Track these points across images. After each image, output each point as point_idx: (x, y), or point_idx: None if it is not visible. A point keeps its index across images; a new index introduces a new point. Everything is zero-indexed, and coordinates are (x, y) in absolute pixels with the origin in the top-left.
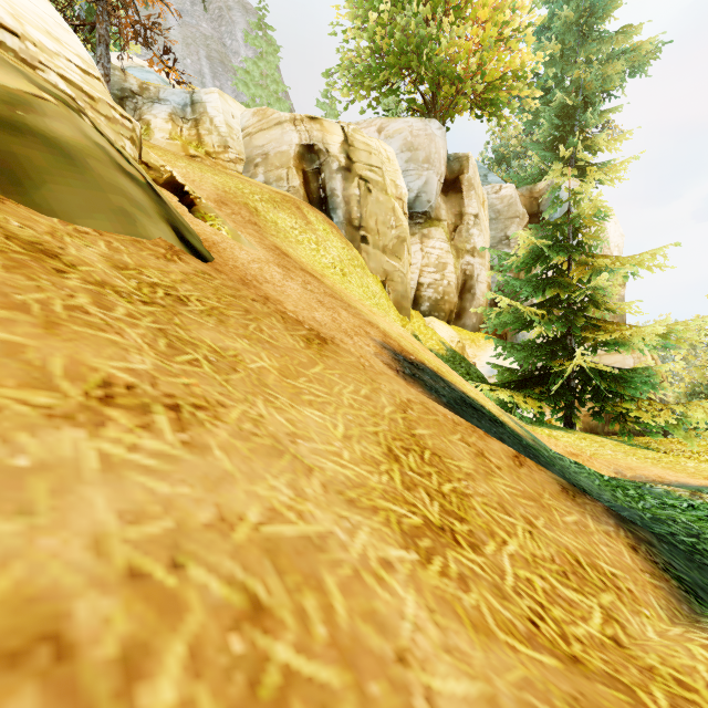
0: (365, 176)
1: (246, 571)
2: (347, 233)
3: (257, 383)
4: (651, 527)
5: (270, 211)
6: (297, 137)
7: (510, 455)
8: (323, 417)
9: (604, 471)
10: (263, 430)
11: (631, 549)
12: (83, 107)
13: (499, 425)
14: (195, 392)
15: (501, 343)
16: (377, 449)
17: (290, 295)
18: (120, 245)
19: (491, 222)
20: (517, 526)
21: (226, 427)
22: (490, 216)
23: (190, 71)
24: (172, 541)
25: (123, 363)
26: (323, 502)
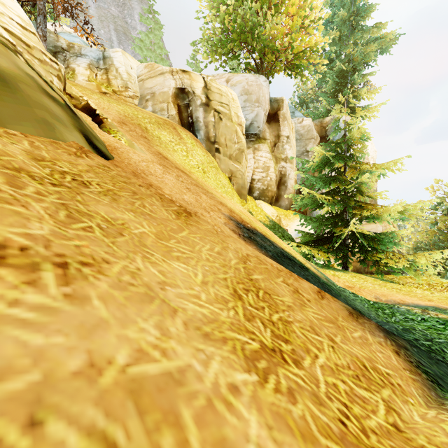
0: (218, 109)
1: (108, 417)
2: (207, 146)
3: (138, 244)
4: (403, 335)
5: (156, 130)
6: (173, 83)
7: (315, 291)
8: (187, 268)
9: (368, 297)
10: (139, 281)
11: (395, 353)
12: (21, 52)
13: (305, 270)
14: (84, 251)
15: (304, 217)
16: (226, 291)
17: (167, 184)
18: (40, 144)
19: (297, 141)
20: (323, 343)
21: (107, 280)
22: (296, 137)
23: (103, 38)
24: (34, 395)
25: (21, 229)
26: (184, 338)
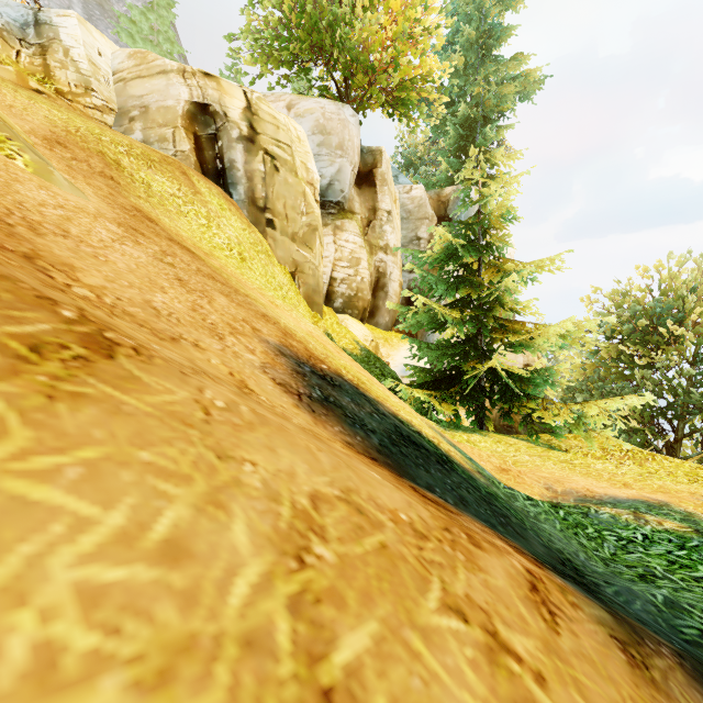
0: (272, 151)
1: None
2: (250, 214)
3: None
4: (677, 627)
5: (141, 170)
6: (186, 92)
7: (526, 589)
8: None
9: (536, 488)
10: None
11: None
12: None
13: (450, 468)
14: None
15: (416, 343)
16: None
17: (111, 262)
18: None
19: (403, 222)
20: None
21: None
22: (402, 215)
23: (54, 4)
24: None
25: None
26: None
